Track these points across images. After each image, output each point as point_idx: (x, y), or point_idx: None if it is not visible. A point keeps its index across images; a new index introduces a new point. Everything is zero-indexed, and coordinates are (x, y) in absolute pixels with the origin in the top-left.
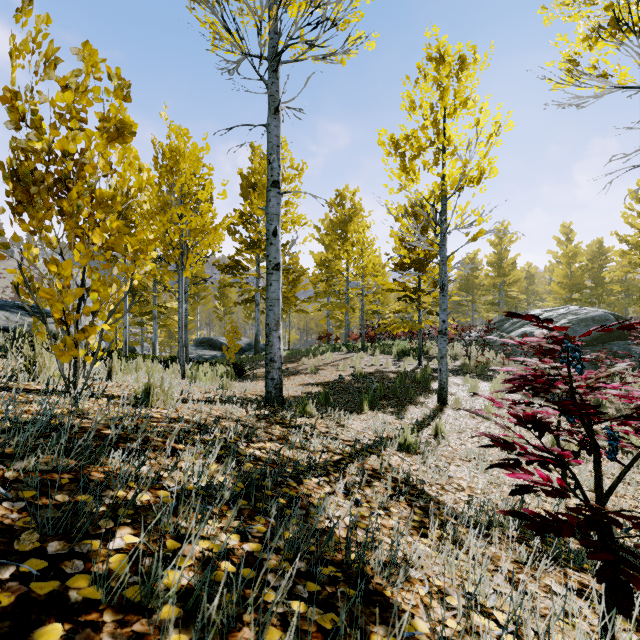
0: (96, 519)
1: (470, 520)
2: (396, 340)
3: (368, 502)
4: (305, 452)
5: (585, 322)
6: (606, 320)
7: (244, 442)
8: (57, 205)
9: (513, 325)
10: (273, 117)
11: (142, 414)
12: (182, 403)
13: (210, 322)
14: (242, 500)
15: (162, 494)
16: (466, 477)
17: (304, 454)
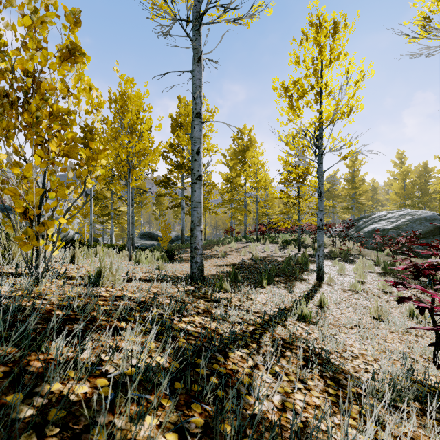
0: (19, 430)
1: (388, 399)
2: (280, 234)
3: (286, 375)
4: (226, 324)
5: (419, 221)
6: (435, 219)
7: (177, 317)
8: (24, 121)
9: (365, 223)
10: (196, 65)
11: (93, 293)
12: (127, 282)
13: (150, 221)
14: (178, 382)
15: (95, 397)
16: (355, 344)
17: (225, 325)
